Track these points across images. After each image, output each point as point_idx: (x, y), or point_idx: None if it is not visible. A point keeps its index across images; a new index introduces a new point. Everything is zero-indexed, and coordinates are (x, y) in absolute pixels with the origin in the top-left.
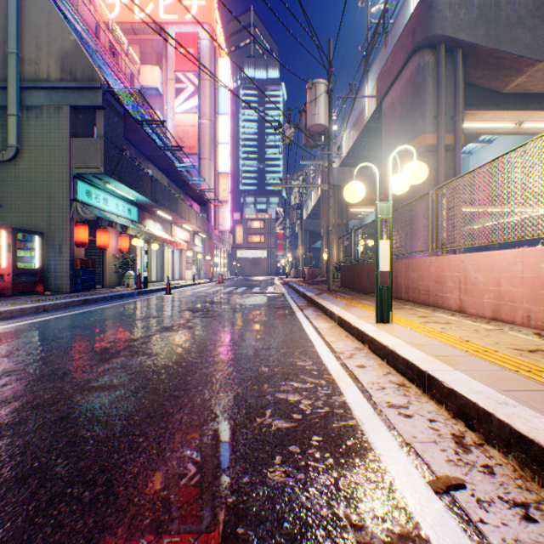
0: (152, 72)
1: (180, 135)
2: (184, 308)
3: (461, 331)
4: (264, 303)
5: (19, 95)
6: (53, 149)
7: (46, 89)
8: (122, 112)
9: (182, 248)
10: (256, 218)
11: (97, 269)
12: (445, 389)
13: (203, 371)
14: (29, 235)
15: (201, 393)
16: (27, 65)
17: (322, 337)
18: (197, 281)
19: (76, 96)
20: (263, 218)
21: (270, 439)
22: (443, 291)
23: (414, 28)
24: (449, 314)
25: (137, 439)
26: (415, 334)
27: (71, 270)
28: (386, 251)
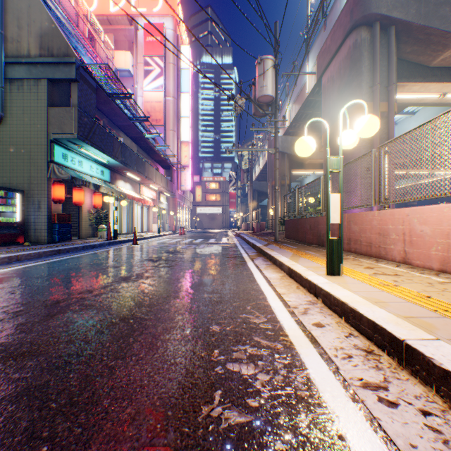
0: (124, 56)
1: (148, 110)
2: (145, 257)
3: (415, 285)
4: (219, 252)
5: (2, 69)
6: (33, 117)
7: (26, 64)
8: (95, 85)
9: (149, 205)
10: (212, 180)
11: (75, 222)
12: (437, 370)
13: (150, 330)
14: (10, 193)
15: (142, 363)
16: (10, 43)
17: (274, 289)
18: (162, 233)
19: (52, 70)
20: (218, 180)
21: (218, 449)
22: (386, 243)
23: (352, 8)
24: (394, 265)
25: (38, 449)
26: (370, 288)
27: (49, 224)
28: (336, 204)
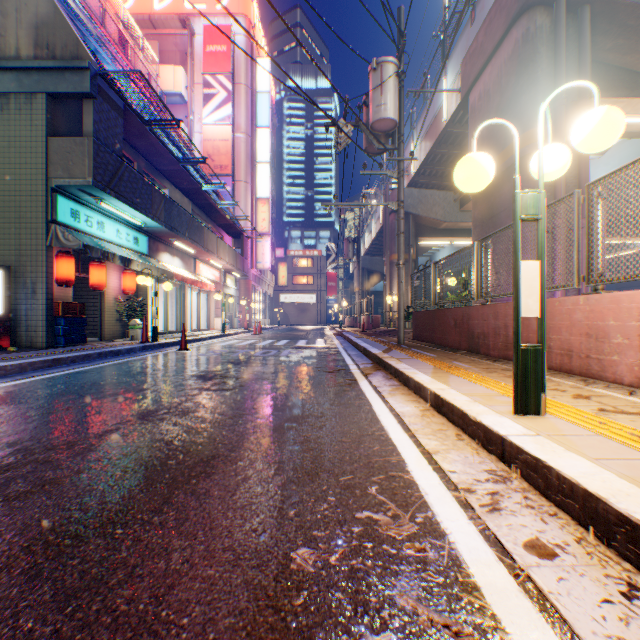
0: (175, 74)
1: (209, 152)
2: (194, 372)
3: None
4: (312, 363)
5: None
6: (24, 152)
7: (14, 71)
8: (122, 106)
9: (210, 290)
10: (303, 254)
11: (96, 316)
12: None
13: (150, 566)
14: None
15: None
16: None
17: (414, 439)
18: (228, 332)
19: (54, 80)
20: (311, 254)
21: None
22: (603, 352)
23: None
24: (624, 392)
25: None
26: (622, 450)
27: (49, 318)
28: (533, 280)
